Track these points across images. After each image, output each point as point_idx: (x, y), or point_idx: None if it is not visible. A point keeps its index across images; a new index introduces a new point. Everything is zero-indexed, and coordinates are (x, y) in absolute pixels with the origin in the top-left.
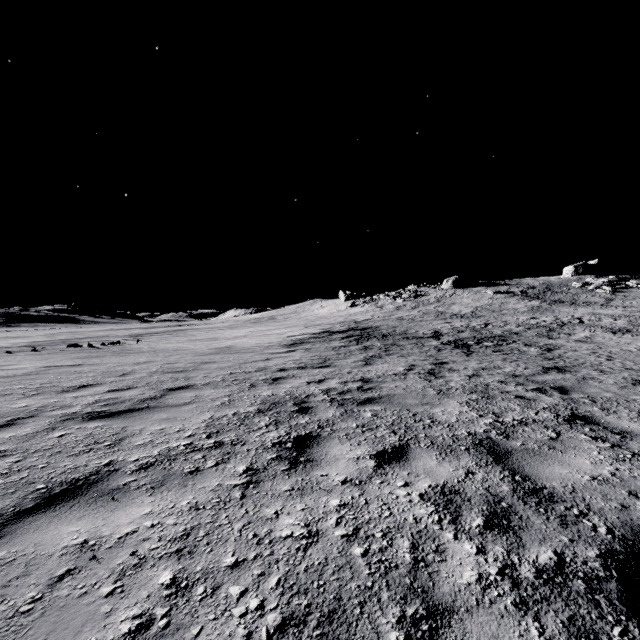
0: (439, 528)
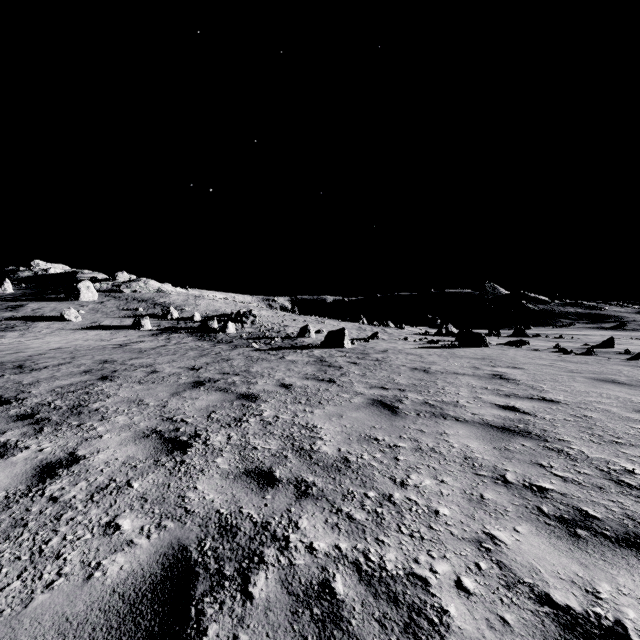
0: None
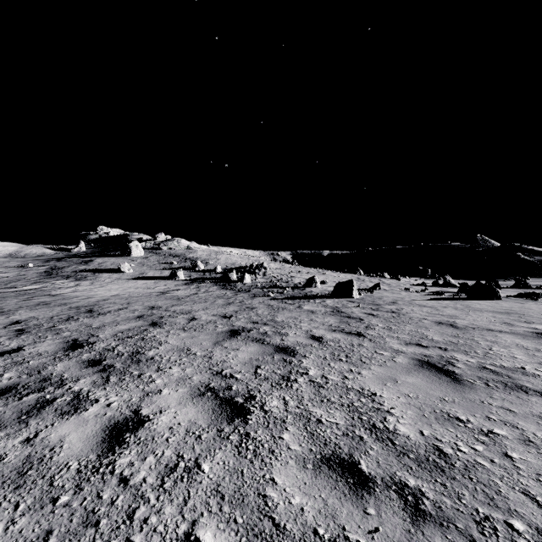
0: (5, 341)
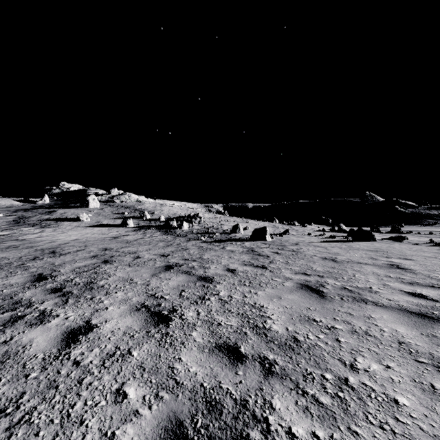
0: None
